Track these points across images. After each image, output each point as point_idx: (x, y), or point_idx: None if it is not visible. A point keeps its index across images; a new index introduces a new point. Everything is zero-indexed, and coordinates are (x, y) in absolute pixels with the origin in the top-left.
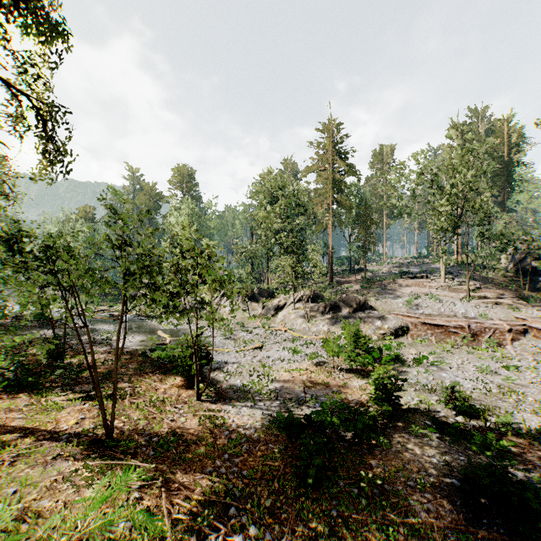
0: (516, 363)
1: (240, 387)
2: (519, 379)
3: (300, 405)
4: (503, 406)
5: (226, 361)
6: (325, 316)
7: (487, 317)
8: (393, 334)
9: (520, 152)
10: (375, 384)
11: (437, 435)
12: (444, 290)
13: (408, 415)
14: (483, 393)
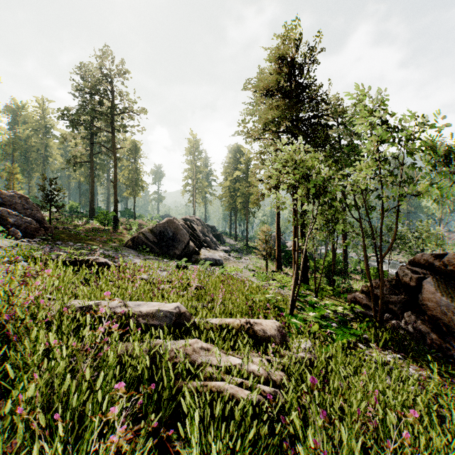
0: None
1: None
2: None
3: None
4: None
5: None
6: None
7: None
8: None
9: None
10: None
11: None
12: None
13: None
14: None
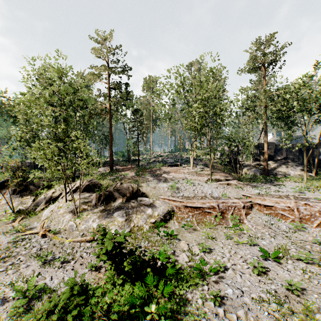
0: (264, 243)
1: None
2: (301, 283)
3: None
4: None
5: None
6: (98, 208)
7: (226, 196)
8: (162, 220)
9: (225, 91)
10: None
11: None
12: (193, 175)
13: None
14: None
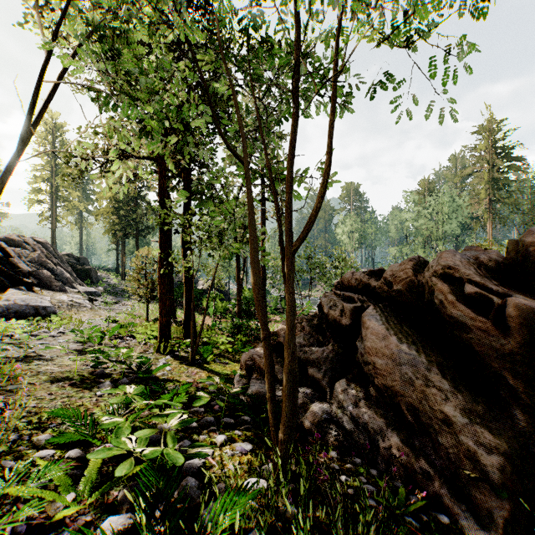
0: None
1: None
2: None
3: None
4: None
5: None
6: None
7: None
8: None
9: None
10: None
11: None
12: None
13: None
14: None
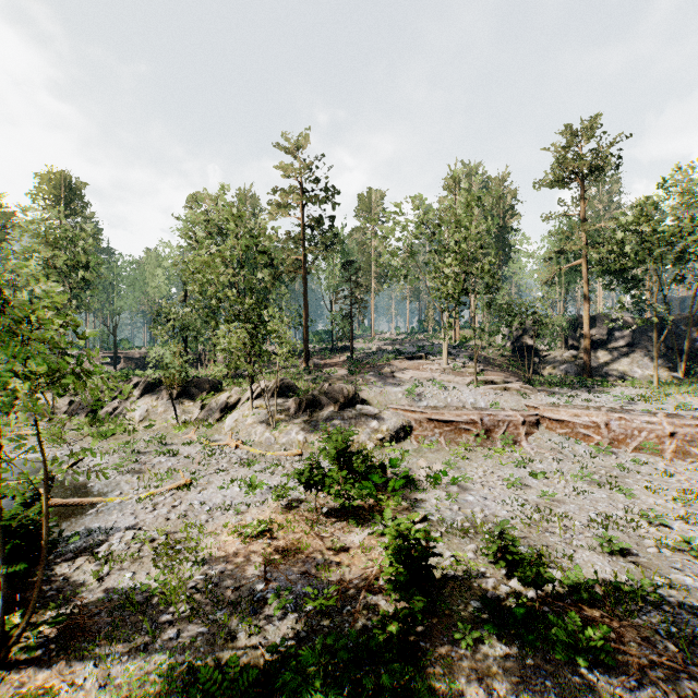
0: (539, 467)
1: (129, 593)
2: (557, 493)
3: (256, 616)
4: (555, 543)
5: (110, 526)
6: (300, 418)
7: (498, 407)
8: (394, 437)
9: (515, 216)
10: (396, 556)
11: (497, 633)
12: (448, 374)
13: (444, 594)
14: (526, 524)
